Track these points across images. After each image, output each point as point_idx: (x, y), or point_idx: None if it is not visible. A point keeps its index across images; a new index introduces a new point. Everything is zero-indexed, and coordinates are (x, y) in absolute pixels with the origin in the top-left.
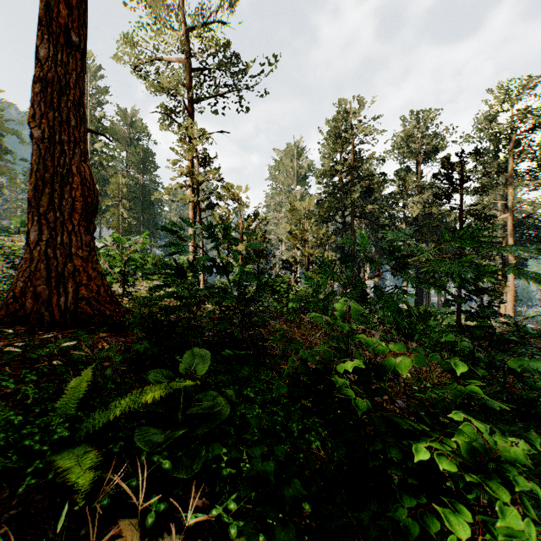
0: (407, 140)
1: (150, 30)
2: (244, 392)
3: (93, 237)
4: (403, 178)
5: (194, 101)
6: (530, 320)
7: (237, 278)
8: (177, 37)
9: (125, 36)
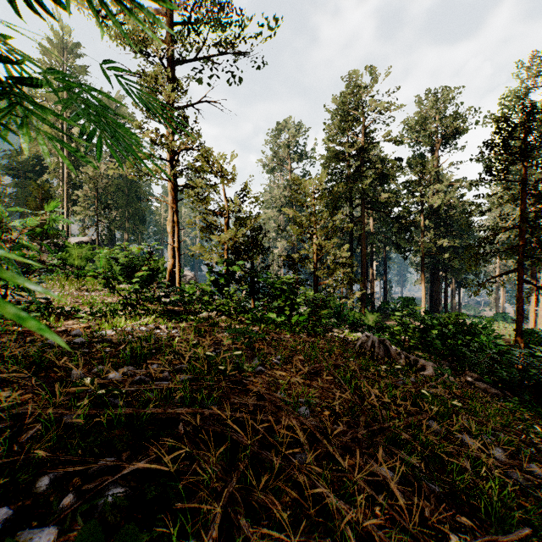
0: (423, 123)
1: None
2: None
3: None
4: (422, 163)
5: (174, 61)
6: None
7: (220, 279)
8: None
9: None
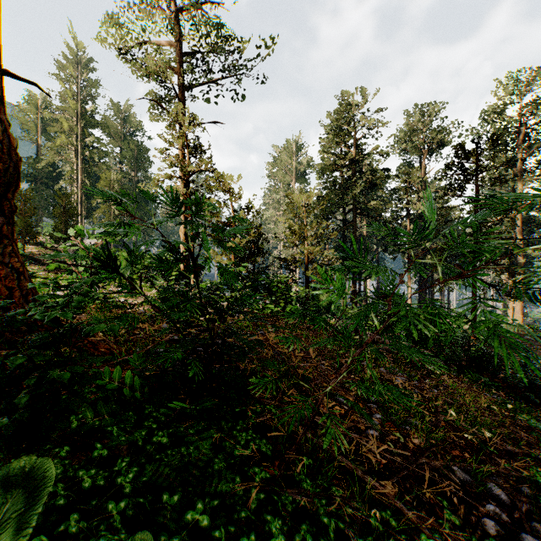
0: (411, 134)
1: (138, 12)
2: (188, 516)
3: (11, 221)
4: (407, 173)
5: (186, 88)
6: (536, 322)
7: None
8: (166, 16)
9: (110, 16)
